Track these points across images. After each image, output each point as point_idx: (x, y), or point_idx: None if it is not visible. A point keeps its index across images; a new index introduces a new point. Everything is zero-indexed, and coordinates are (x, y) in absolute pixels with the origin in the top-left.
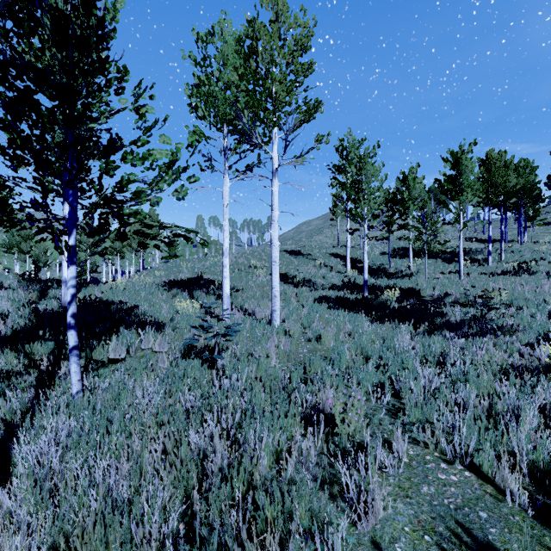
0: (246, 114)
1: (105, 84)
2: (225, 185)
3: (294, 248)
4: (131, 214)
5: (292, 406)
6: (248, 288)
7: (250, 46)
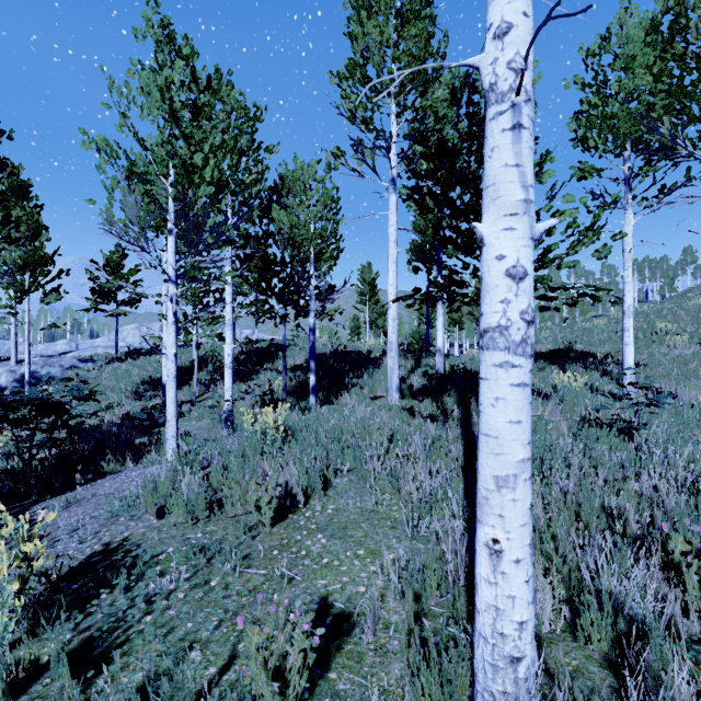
0: (666, 122)
1: None
2: (627, 224)
3: None
4: (537, 280)
5: None
6: (654, 364)
7: (673, 27)
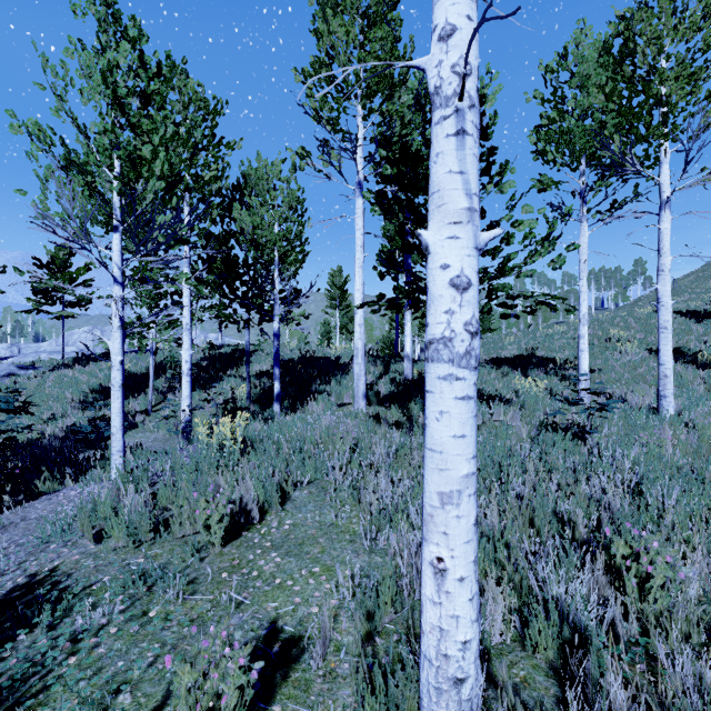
0: (616, 140)
1: (487, 182)
2: (582, 235)
3: (695, 307)
4: (498, 288)
5: (709, 485)
6: (608, 369)
7: (622, 50)
